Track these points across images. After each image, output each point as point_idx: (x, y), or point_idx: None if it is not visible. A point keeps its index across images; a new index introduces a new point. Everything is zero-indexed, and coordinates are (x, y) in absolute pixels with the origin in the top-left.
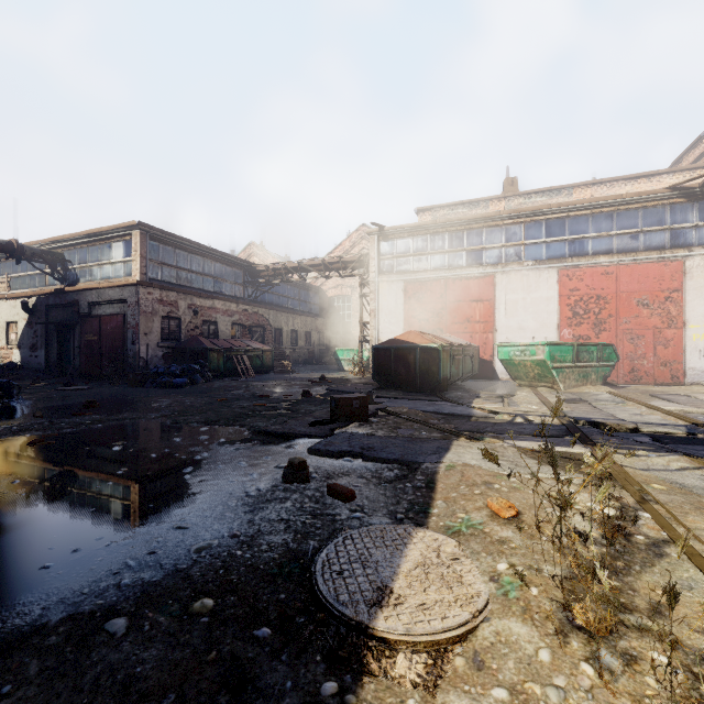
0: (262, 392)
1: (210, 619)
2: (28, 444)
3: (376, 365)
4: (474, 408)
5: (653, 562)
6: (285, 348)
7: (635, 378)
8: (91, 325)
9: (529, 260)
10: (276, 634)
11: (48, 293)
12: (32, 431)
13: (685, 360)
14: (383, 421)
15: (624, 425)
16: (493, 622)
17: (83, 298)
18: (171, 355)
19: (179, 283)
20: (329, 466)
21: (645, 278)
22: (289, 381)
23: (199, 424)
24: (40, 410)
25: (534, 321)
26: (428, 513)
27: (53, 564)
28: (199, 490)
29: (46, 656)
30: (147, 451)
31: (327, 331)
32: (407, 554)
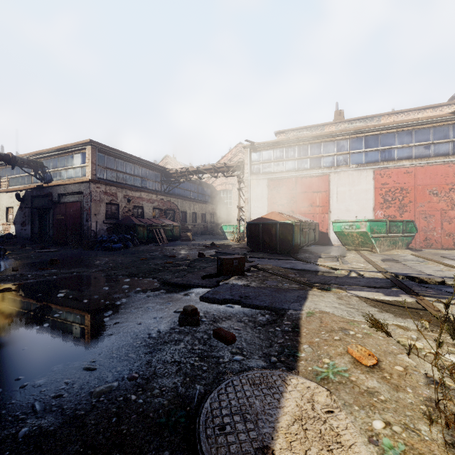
0: (171, 253)
1: None
2: None
3: (249, 235)
4: (319, 265)
5: None
6: (188, 224)
7: (427, 245)
8: (60, 208)
9: (353, 164)
10: None
11: (33, 188)
12: (5, 281)
13: None
14: (255, 275)
15: (433, 279)
16: None
17: (54, 191)
18: (112, 229)
19: (118, 181)
20: (215, 311)
21: (435, 176)
22: (190, 246)
23: (124, 276)
24: (18, 266)
25: (356, 206)
26: (297, 356)
27: None
28: (113, 331)
29: None
30: (82, 297)
31: (216, 213)
32: (284, 405)
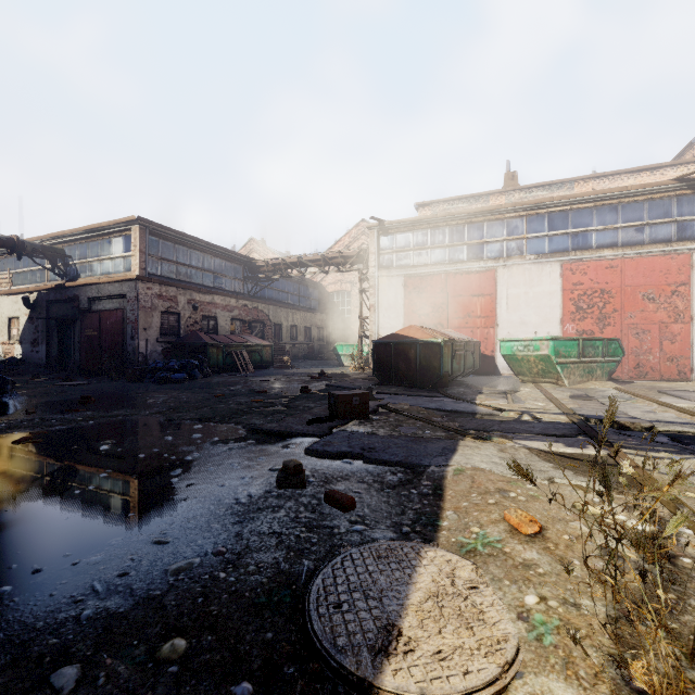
0: (260, 387)
1: (180, 669)
2: (13, 443)
3: (376, 361)
4: (478, 405)
5: None
6: (285, 343)
7: (640, 374)
8: (91, 320)
9: (531, 253)
10: (259, 691)
11: (49, 288)
12: (20, 429)
13: (693, 355)
14: (384, 419)
15: (639, 423)
16: (527, 678)
17: (83, 293)
18: (170, 351)
19: (179, 278)
20: (327, 469)
21: (650, 272)
22: (289, 376)
23: (193, 421)
24: (33, 406)
25: (536, 316)
26: (437, 525)
27: (9, 588)
28: (186, 495)
29: None
30: (136, 451)
31: (326, 327)
32: (416, 581)
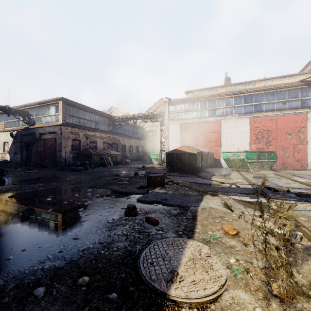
0: (116, 173)
1: (86, 288)
2: (8, 197)
3: (168, 161)
4: (212, 180)
5: (307, 258)
6: (127, 153)
7: (284, 167)
8: (41, 143)
9: (236, 114)
10: (119, 296)
11: (22, 129)
12: (11, 191)
13: (307, 159)
14: (171, 187)
15: (282, 188)
16: (230, 291)
17: (37, 131)
18: (76, 157)
19: (80, 124)
20: (146, 208)
21: (289, 122)
22: (129, 168)
23: (87, 187)
24: (16, 181)
25: (238, 141)
26: (194, 231)
27: (12, 257)
28: (85, 219)
29: (2, 309)
30: (63, 200)
31: (145, 146)
32: (185, 253)
